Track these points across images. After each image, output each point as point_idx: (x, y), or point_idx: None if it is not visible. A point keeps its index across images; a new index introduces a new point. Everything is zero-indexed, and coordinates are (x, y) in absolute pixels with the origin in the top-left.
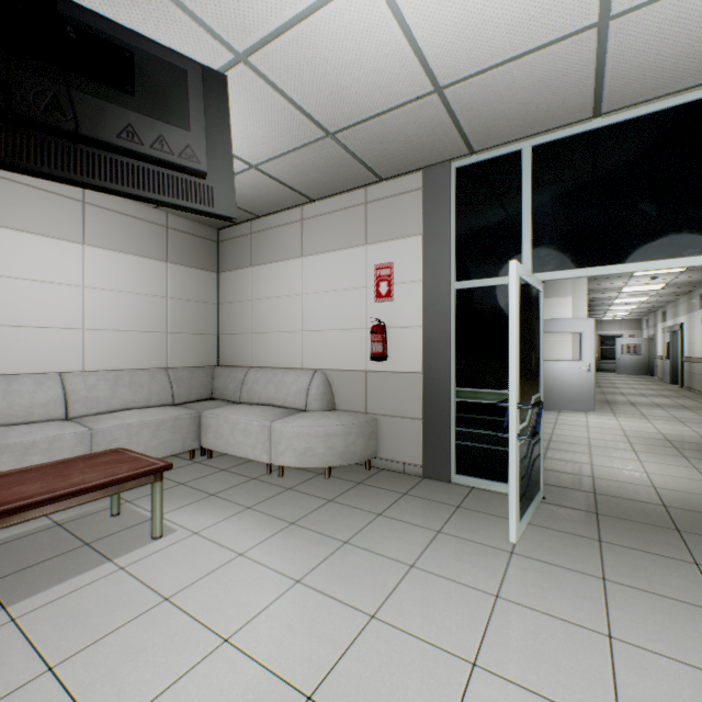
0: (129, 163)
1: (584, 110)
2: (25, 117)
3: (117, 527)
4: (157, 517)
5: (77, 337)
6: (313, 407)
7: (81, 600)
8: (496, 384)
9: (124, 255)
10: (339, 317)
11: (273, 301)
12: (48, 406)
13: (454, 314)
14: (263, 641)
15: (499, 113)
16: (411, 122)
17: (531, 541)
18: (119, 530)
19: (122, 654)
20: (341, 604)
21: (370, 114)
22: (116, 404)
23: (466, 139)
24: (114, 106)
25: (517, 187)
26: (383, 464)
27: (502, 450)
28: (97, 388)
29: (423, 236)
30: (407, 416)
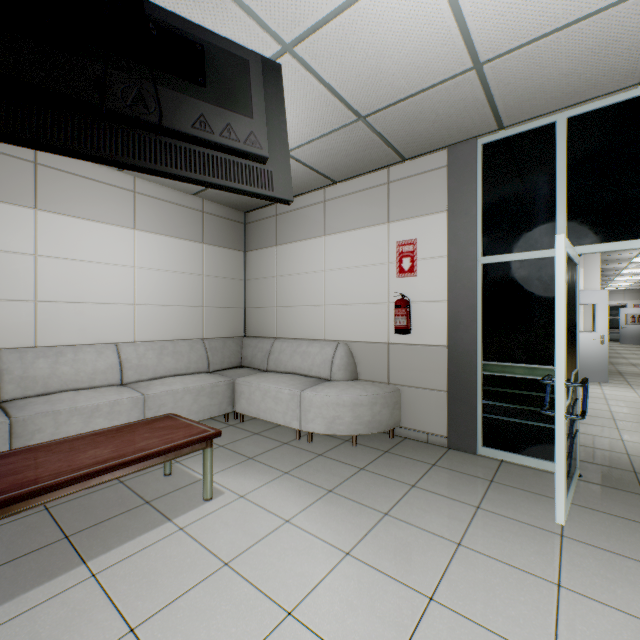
0: (200, 152)
1: (631, 76)
2: (115, 112)
3: (171, 486)
4: (208, 480)
5: (129, 311)
6: (337, 377)
7: (150, 559)
8: (526, 358)
9: (167, 237)
10: (361, 292)
11: (297, 277)
12: (107, 373)
13: (481, 288)
14: (326, 617)
15: (537, 86)
16: (444, 100)
17: (579, 523)
18: (173, 490)
19: (194, 620)
20: (396, 582)
21: (403, 95)
22: (162, 371)
23: (497, 115)
24: (188, 98)
25: (550, 160)
26: (406, 433)
27: (533, 424)
28: (146, 357)
29: (448, 212)
30: (431, 387)
